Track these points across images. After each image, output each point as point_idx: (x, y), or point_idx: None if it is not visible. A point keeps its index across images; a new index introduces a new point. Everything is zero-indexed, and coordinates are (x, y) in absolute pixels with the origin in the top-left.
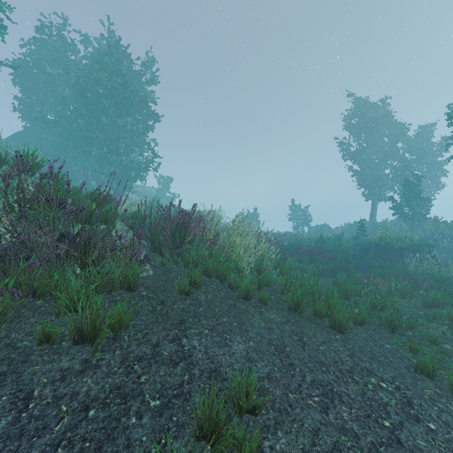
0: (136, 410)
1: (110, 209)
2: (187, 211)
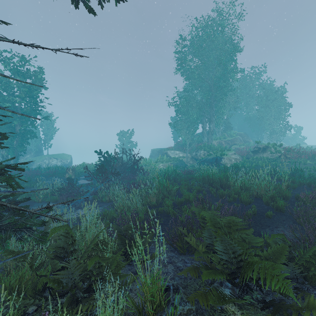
0: (310, 167)
1: (301, 152)
2: (315, 151)
